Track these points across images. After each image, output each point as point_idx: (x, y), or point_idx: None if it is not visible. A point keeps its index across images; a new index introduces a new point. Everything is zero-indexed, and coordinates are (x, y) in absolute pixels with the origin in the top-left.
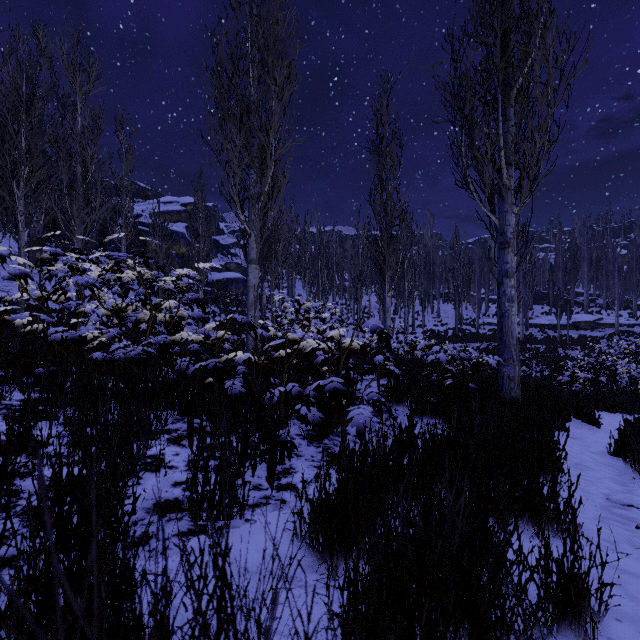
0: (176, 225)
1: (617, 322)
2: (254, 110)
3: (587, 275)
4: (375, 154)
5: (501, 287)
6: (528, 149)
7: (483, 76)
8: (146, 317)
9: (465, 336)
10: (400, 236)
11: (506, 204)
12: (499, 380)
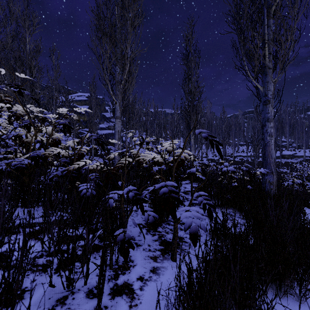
0: (83, 107)
1: (304, 155)
2: (118, 32)
3: (288, 131)
4: (185, 60)
5: (264, 128)
6: (283, 41)
7: (252, 2)
8: (33, 139)
9: (228, 162)
10: (199, 105)
11: (267, 77)
12: (263, 184)
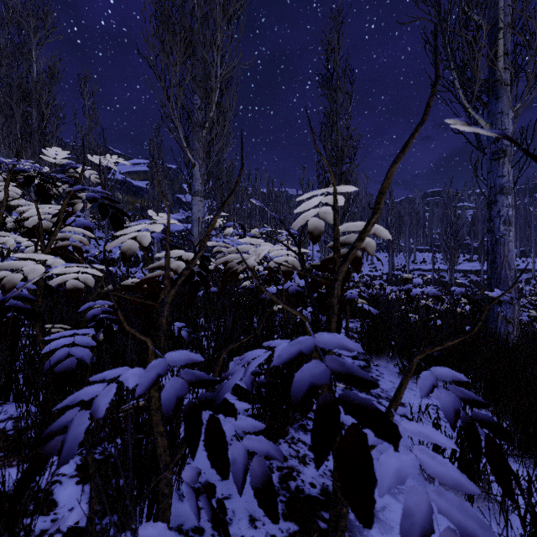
0: (142, 183)
1: (533, 268)
2: (197, 27)
3: None
4: (326, 88)
5: (494, 207)
6: None
7: None
8: None
9: (398, 280)
10: (352, 171)
11: (501, 103)
12: (490, 322)
